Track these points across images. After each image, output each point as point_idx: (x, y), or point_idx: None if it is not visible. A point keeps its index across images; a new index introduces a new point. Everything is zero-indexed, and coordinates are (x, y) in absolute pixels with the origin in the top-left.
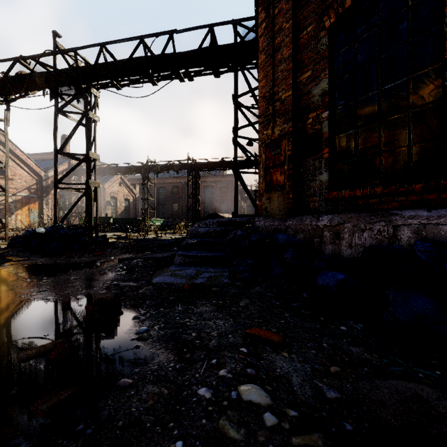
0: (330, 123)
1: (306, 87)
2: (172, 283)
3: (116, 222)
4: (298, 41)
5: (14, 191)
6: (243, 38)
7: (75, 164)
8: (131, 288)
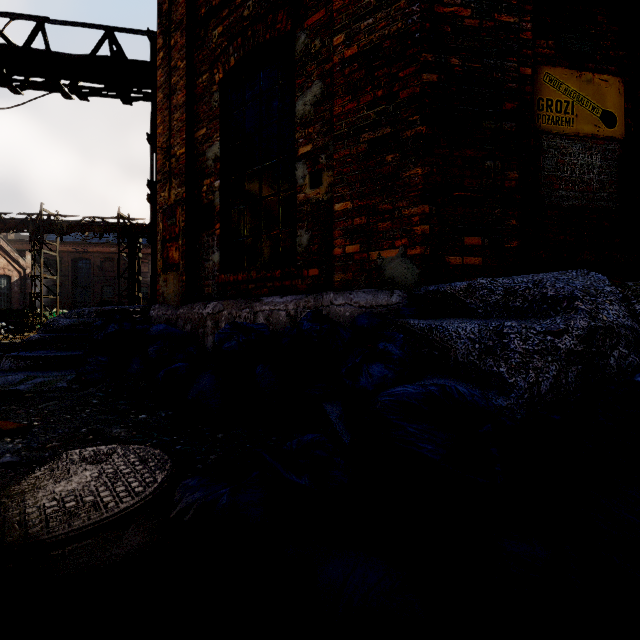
0: (223, 194)
1: (202, 147)
2: None
3: None
4: (195, 88)
5: None
6: None
7: None
8: None
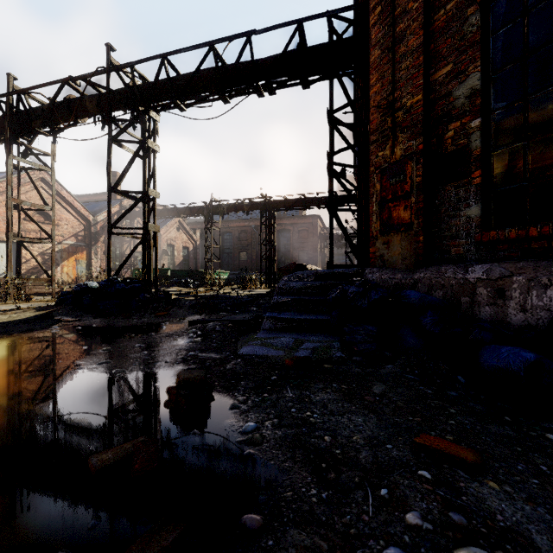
0: (483, 134)
1: (445, 87)
2: (267, 356)
3: (175, 275)
4: (431, 25)
5: (60, 238)
6: (342, 33)
7: (126, 206)
8: (215, 362)
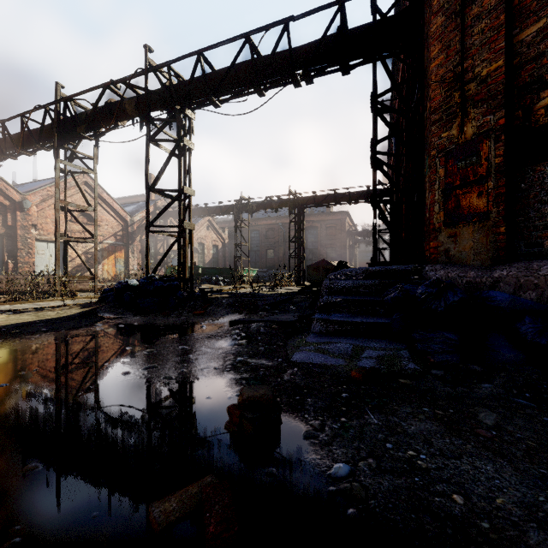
0: None
1: (535, 48)
2: (326, 366)
3: (206, 272)
4: None
5: (101, 238)
6: (388, 10)
7: (160, 206)
8: (269, 371)
